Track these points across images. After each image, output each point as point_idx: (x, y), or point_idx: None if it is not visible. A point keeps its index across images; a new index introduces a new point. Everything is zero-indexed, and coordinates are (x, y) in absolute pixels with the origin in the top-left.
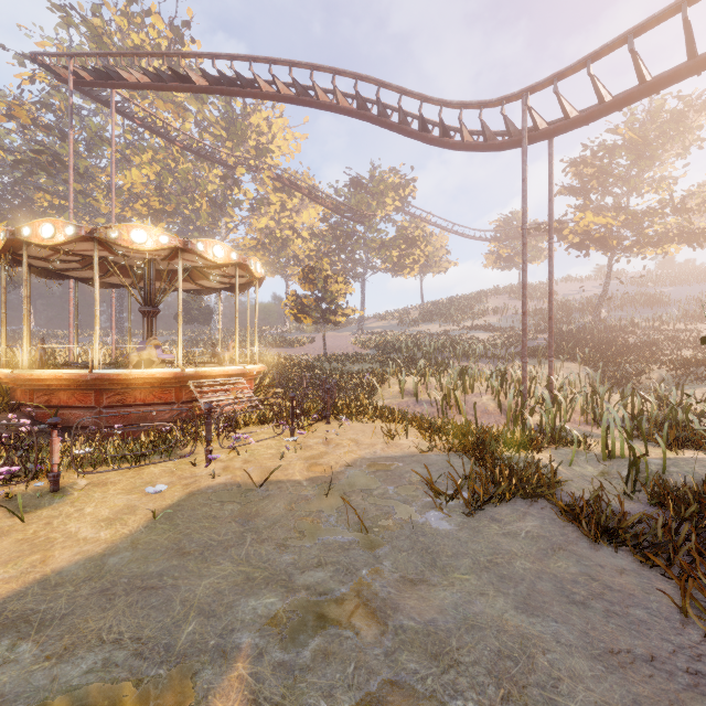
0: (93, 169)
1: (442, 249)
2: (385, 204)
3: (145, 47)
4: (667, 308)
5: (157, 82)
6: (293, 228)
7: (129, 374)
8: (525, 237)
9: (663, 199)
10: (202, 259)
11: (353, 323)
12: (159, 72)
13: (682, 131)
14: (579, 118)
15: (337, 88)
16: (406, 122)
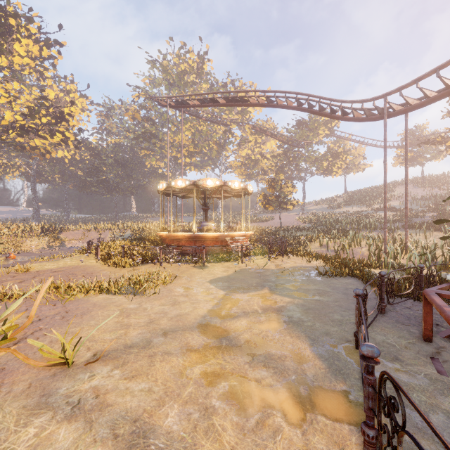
0: (163, 135)
1: (360, 157)
2: (318, 134)
3: (186, 70)
4: None
5: (203, 104)
6: (262, 153)
7: (206, 234)
8: (385, 168)
9: None
10: (229, 187)
11: (298, 207)
12: (205, 100)
13: None
14: (417, 105)
15: (287, 99)
16: (323, 109)
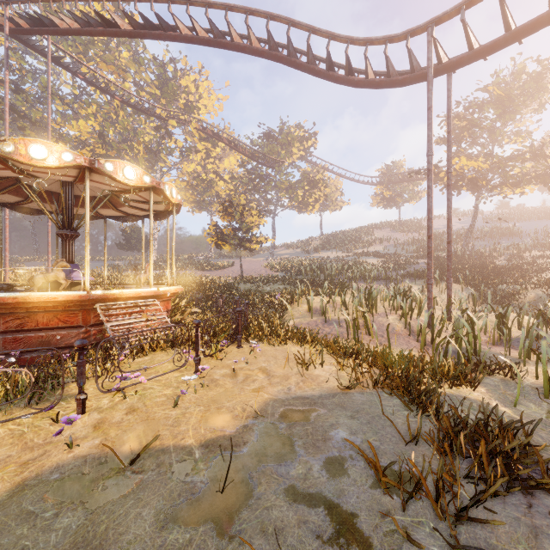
0: (45, 119)
1: (338, 191)
2: (292, 153)
3: None
4: (520, 238)
5: (86, 27)
6: (217, 173)
7: (27, 297)
8: (431, 163)
9: (524, 146)
10: (115, 182)
11: (266, 251)
12: (86, 16)
13: (540, 90)
14: (483, 48)
15: (250, 29)
16: (314, 63)
